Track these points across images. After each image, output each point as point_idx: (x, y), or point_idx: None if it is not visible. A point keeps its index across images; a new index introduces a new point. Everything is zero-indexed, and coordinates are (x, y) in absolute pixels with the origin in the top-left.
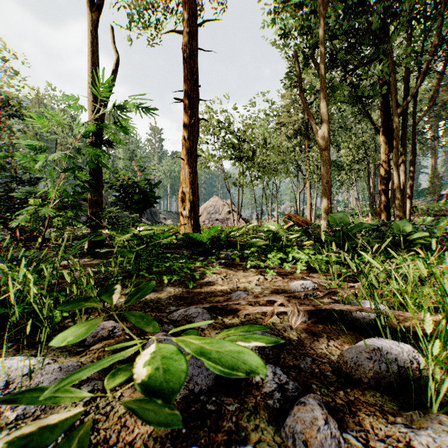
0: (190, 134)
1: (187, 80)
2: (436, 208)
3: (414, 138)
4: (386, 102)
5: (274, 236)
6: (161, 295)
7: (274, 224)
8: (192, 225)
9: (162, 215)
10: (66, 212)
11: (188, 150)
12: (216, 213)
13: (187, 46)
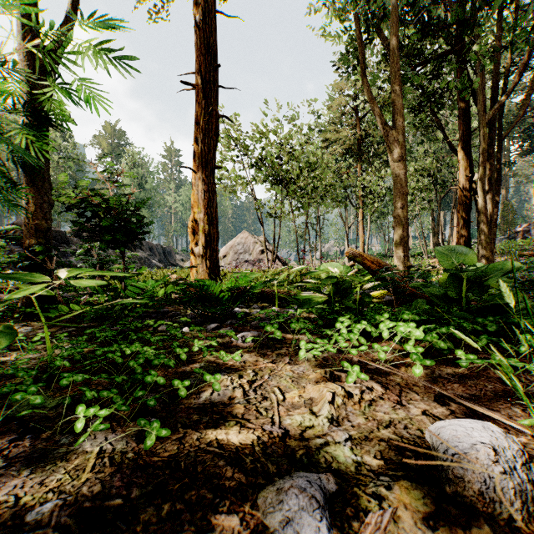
0: (204, 134)
1: (201, 56)
2: (518, 248)
3: (498, 157)
4: (467, 107)
5: (336, 285)
6: (35, 495)
7: (338, 265)
8: (208, 268)
9: (179, 256)
10: (4, 247)
11: (202, 157)
12: (246, 252)
13: (201, 4)
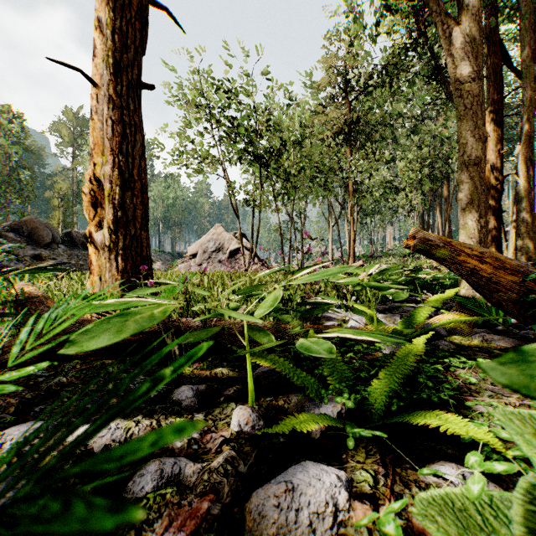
0: (112, 9)
1: None
2: None
3: None
4: (498, 65)
5: None
6: None
7: None
8: (120, 272)
9: None
10: None
11: (108, 55)
12: (219, 251)
13: None
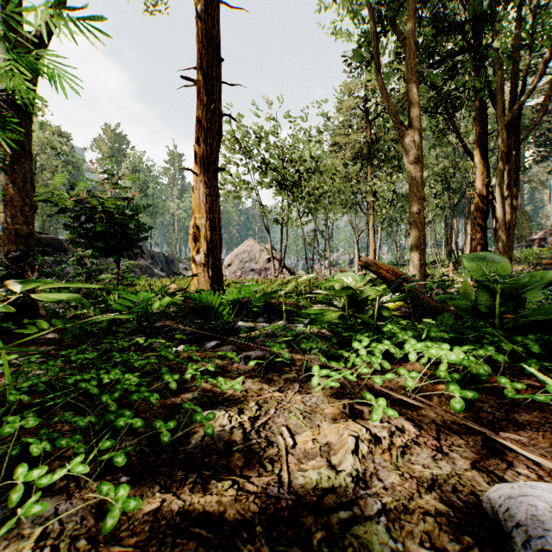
0: (206, 133)
1: (203, 49)
2: (534, 256)
3: (516, 161)
4: (484, 109)
5: (351, 297)
6: None
7: (353, 275)
8: (211, 278)
9: (183, 264)
10: None
11: (204, 159)
12: (251, 261)
13: None
